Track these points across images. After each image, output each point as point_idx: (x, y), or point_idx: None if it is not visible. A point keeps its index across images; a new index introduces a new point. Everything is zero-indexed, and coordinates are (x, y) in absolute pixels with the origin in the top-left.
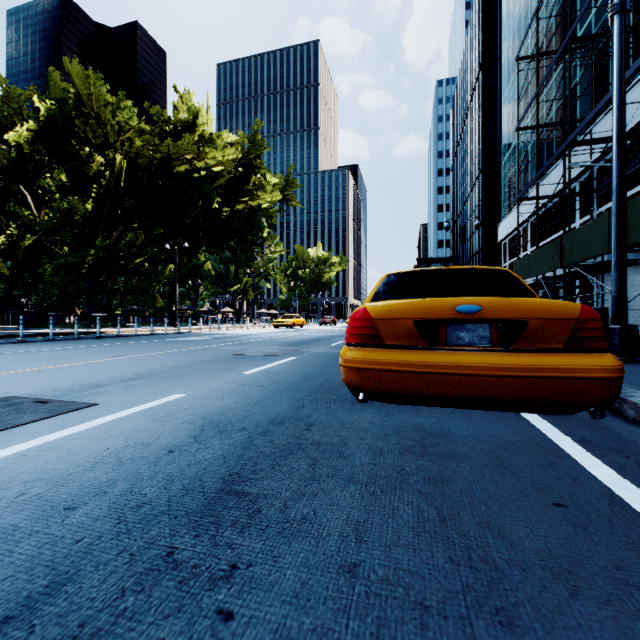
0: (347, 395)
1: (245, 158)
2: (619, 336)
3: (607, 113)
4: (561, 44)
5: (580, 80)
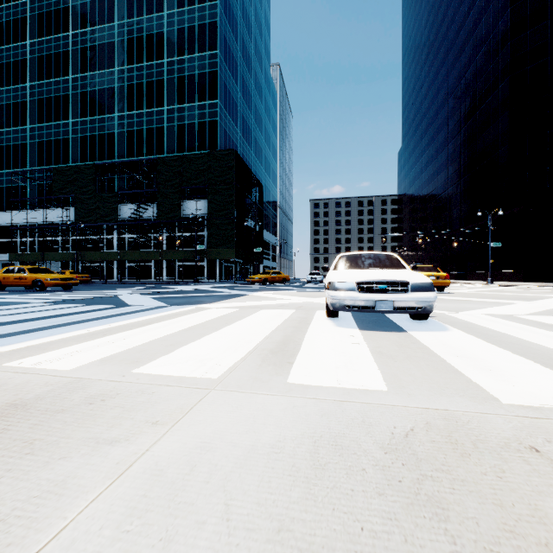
0: None
1: None
2: None
3: (45, 210)
4: (18, 161)
5: (30, 186)
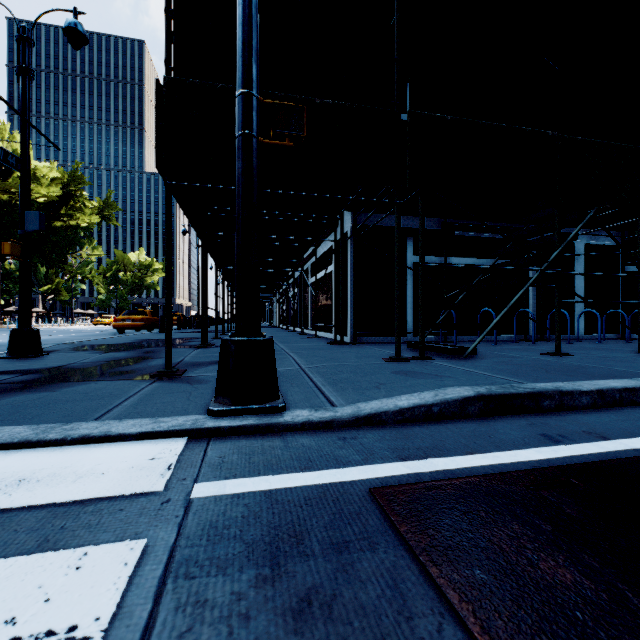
0: (118, 333)
1: (65, 189)
2: (196, 323)
3: None
4: None
5: None
